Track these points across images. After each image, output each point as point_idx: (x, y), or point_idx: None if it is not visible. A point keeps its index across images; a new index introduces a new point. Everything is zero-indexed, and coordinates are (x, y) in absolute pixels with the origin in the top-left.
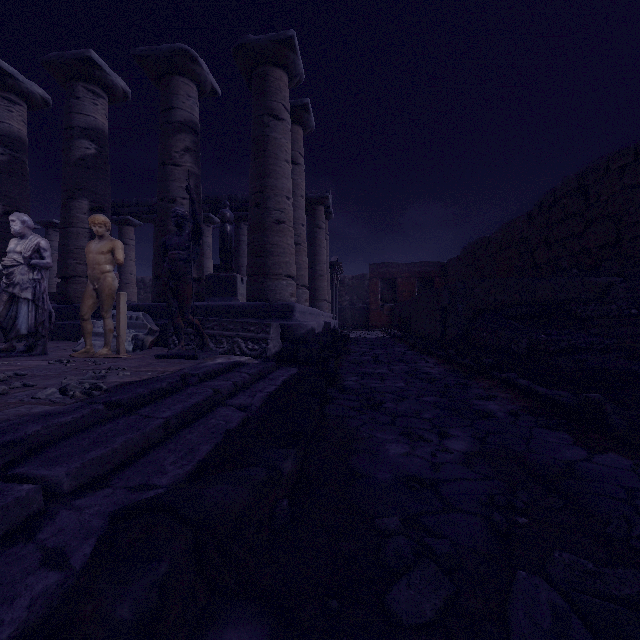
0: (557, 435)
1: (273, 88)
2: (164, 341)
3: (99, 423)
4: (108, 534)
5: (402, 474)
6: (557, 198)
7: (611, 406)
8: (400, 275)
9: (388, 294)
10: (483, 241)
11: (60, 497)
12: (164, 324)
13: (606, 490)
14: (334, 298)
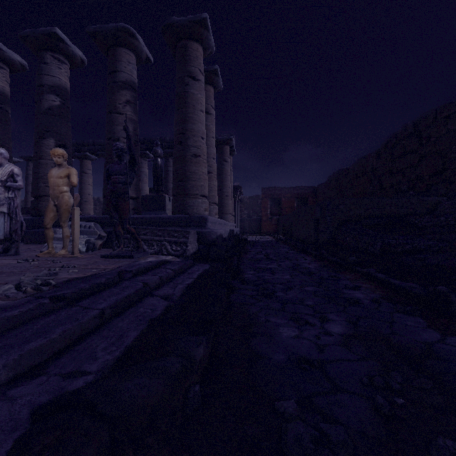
0: (413, 319)
1: (191, 57)
2: (110, 244)
3: (44, 315)
4: (23, 438)
5: (294, 356)
6: (398, 140)
7: (455, 296)
8: (284, 196)
9: (275, 209)
10: (344, 171)
11: None
12: (110, 231)
13: None
14: (236, 212)
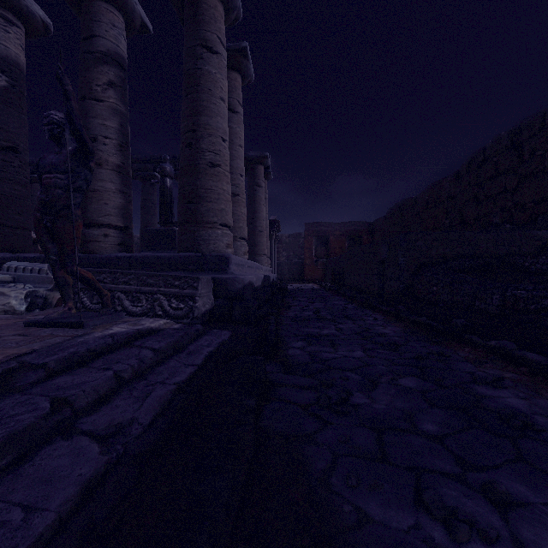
0: None
1: (207, 16)
2: None
3: None
4: None
5: None
6: (487, 156)
7: None
8: (332, 233)
9: (321, 250)
10: (409, 201)
11: None
12: None
13: None
14: (273, 254)
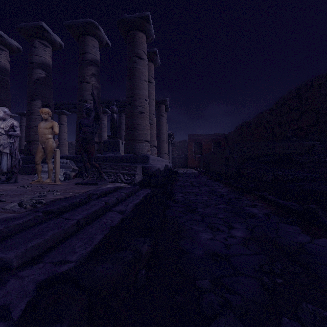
0: (292, 227)
1: (138, 42)
2: (81, 175)
3: (39, 223)
4: (33, 300)
5: (209, 251)
6: (285, 100)
7: (321, 211)
8: (204, 140)
9: (197, 150)
10: (246, 123)
11: (11, 270)
12: (81, 166)
13: (324, 261)
14: (170, 152)
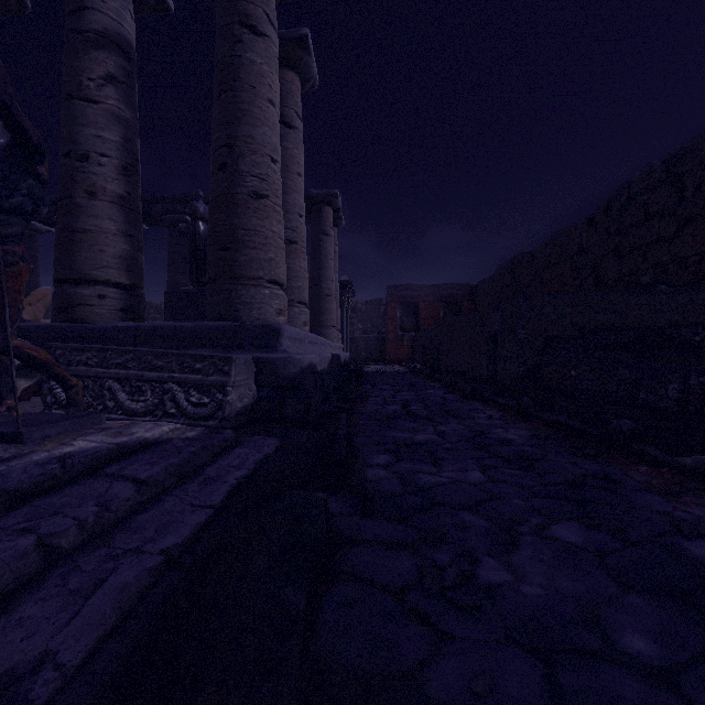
0: None
1: None
2: None
3: None
4: None
5: None
6: (633, 194)
7: None
8: (423, 299)
9: (408, 322)
10: (525, 256)
11: None
12: None
13: None
14: (345, 326)
